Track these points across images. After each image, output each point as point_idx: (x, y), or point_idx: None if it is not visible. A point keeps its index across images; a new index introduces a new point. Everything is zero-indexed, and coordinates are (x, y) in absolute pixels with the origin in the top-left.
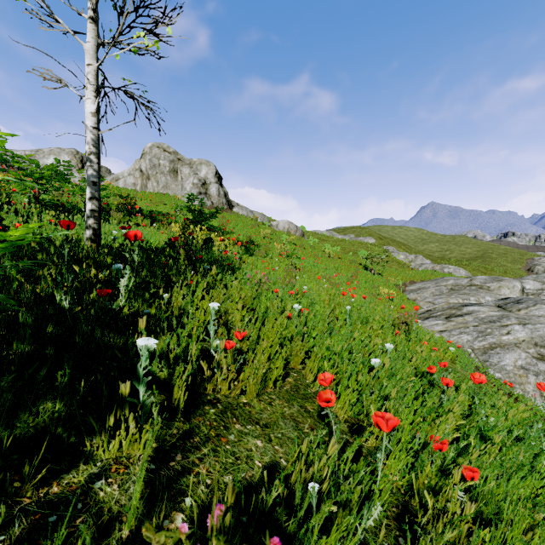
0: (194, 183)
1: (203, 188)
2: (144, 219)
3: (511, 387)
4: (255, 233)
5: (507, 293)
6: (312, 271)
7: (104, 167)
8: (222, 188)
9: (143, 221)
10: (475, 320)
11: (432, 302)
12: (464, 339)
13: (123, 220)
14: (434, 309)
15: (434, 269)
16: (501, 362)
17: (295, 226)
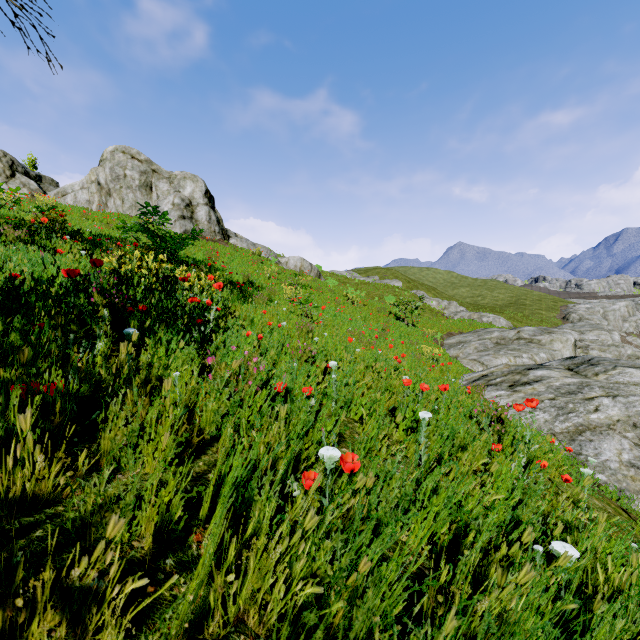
0: (175, 203)
1: (188, 211)
2: (76, 244)
3: (627, 500)
4: (256, 272)
5: (560, 348)
6: (334, 325)
7: (47, 177)
8: (214, 212)
9: (72, 248)
10: (549, 390)
11: (477, 360)
12: (540, 418)
13: (26, 243)
14: (492, 374)
15: (472, 318)
16: (601, 455)
17: (309, 264)
